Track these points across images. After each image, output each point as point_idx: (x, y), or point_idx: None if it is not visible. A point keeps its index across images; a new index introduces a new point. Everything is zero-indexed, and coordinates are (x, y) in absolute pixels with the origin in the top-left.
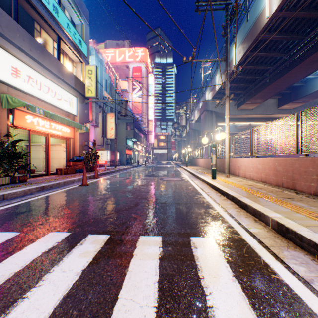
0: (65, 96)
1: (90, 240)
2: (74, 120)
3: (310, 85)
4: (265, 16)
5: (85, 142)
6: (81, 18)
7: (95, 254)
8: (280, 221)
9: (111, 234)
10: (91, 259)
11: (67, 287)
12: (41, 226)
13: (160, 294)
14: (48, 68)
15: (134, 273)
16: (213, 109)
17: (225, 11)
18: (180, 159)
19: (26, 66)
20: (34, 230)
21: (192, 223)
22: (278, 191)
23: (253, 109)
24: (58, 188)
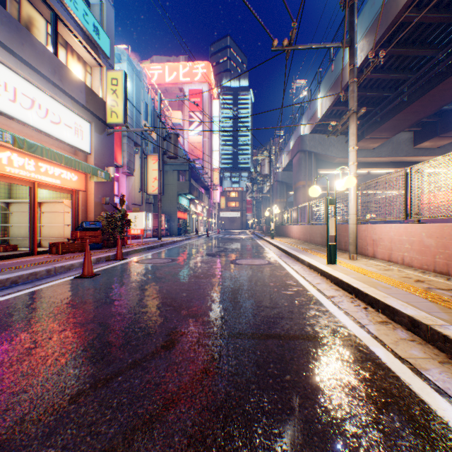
0: (67, 117)
1: None
2: (87, 162)
3: None
4: None
5: (106, 198)
6: None
7: None
8: None
9: None
10: None
11: None
12: None
13: None
14: (30, 63)
15: None
16: (313, 148)
17: None
18: (260, 226)
19: None
20: None
21: None
22: None
23: (374, 148)
24: (31, 283)
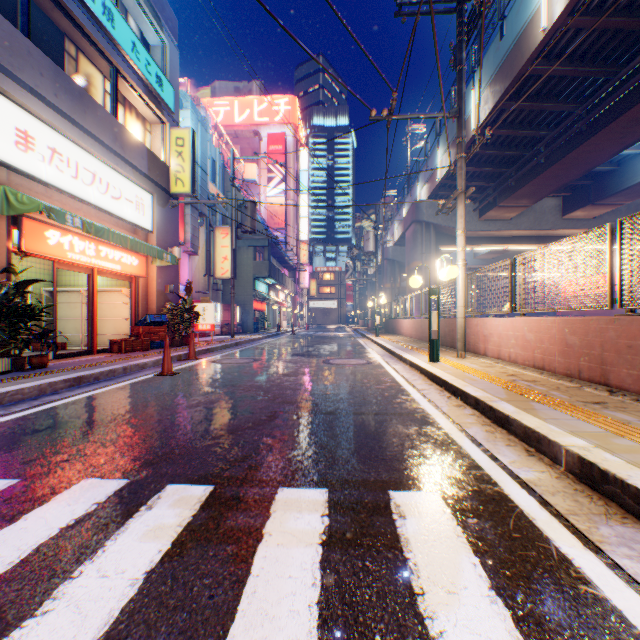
0: (128, 190)
1: (169, 498)
2: (148, 242)
3: (629, 169)
4: (539, 26)
5: (170, 285)
6: (161, 31)
7: (178, 533)
8: (586, 457)
9: (215, 485)
10: (168, 544)
11: (107, 618)
12: (66, 466)
13: (324, 636)
14: (93, 133)
15: (264, 581)
16: (432, 218)
17: (457, 15)
18: (364, 320)
19: (47, 128)
20: (50, 474)
21: (392, 458)
22: (570, 387)
23: (511, 218)
24: (112, 380)
